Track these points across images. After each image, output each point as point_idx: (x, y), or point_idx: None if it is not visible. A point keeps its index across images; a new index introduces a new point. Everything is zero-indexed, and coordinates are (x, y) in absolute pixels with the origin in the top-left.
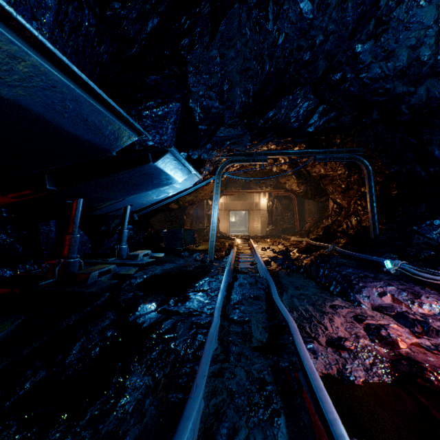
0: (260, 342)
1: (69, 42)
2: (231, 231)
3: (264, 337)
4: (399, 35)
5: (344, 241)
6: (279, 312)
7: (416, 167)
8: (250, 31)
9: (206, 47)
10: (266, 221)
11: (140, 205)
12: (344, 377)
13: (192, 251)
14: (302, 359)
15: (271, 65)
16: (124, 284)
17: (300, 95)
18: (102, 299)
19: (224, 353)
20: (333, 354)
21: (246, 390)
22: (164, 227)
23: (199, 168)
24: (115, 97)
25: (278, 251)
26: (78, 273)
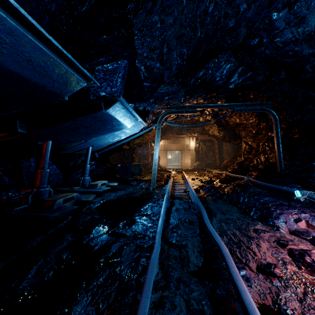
0: (196, 266)
1: None
2: (168, 165)
3: (199, 261)
4: (310, 2)
5: (255, 174)
6: (211, 236)
7: None
8: None
9: (149, 12)
10: (194, 158)
11: (99, 146)
12: (282, 310)
13: (139, 181)
14: (240, 292)
15: (202, 32)
16: (84, 208)
17: (224, 58)
18: (65, 221)
19: (164, 279)
20: (265, 281)
21: None
22: (119, 163)
23: (144, 118)
24: (71, 53)
25: (204, 181)
26: (46, 200)
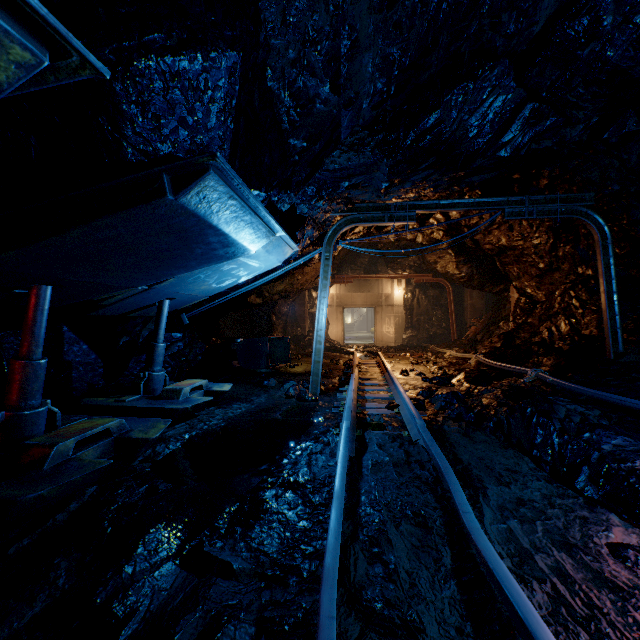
0: None
1: None
2: (346, 338)
3: None
4: None
5: (550, 362)
6: (493, 583)
7: None
8: None
9: None
10: (402, 324)
11: (189, 299)
12: None
13: (283, 375)
14: None
15: None
16: (138, 458)
17: (491, 80)
18: (73, 506)
19: None
20: None
21: None
22: (241, 334)
23: (294, 232)
24: (49, 6)
25: (430, 378)
26: (28, 446)
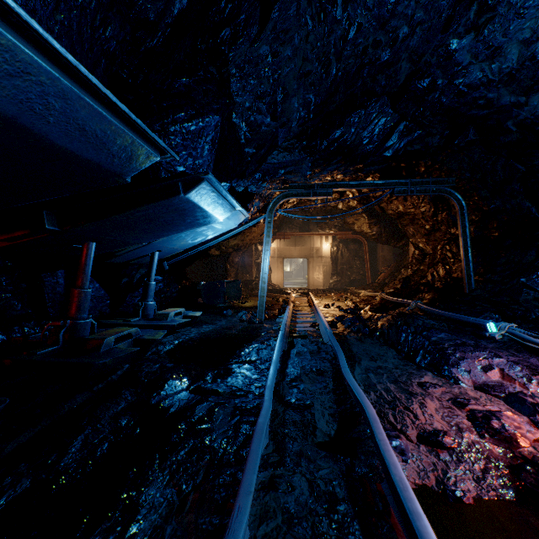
0: (326, 435)
1: (56, 15)
2: (286, 283)
3: (332, 428)
4: (509, 25)
5: (429, 297)
6: (351, 393)
7: (524, 201)
8: (312, 20)
9: (254, 40)
10: (329, 271)
11: (171, 251)
12: (448, 491)
13: (237, 308)
14: (388, 465)
15: (338, 68)
16: (148, 353)
17: (376, 109)
18: (119, 372)
19: (278, 453)
20: (429, 455)
21: (309, 511)
22: (203, 279)
23: (246, 204)
24: (132, 107)
25: (345, 309)
26: (89, 339)
